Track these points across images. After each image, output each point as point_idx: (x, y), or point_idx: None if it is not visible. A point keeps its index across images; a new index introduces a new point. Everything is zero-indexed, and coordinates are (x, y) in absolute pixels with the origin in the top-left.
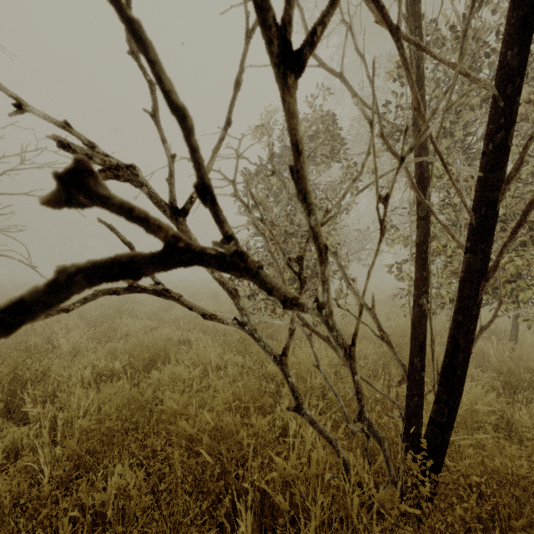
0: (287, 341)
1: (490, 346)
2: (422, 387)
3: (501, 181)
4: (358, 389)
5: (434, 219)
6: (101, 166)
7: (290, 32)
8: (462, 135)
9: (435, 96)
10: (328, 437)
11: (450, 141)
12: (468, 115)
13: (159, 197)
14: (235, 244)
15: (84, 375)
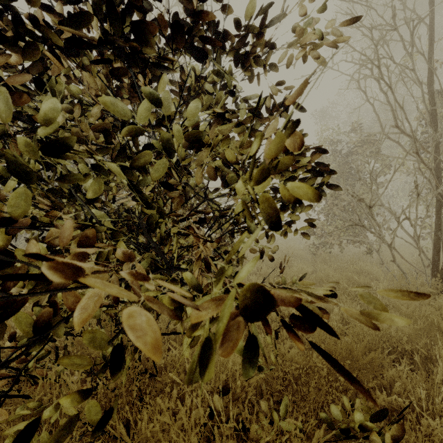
0: (392, 240)
1: None
2: (438, 268)
3: None
4: (419, 248)
5: None
6: (357, 199)
7: (419, 193)
8: None
9: None
10: (403, 272)
11: None
12: None
13: (367, 204)
14: (409, 216)
15: (254, 269)
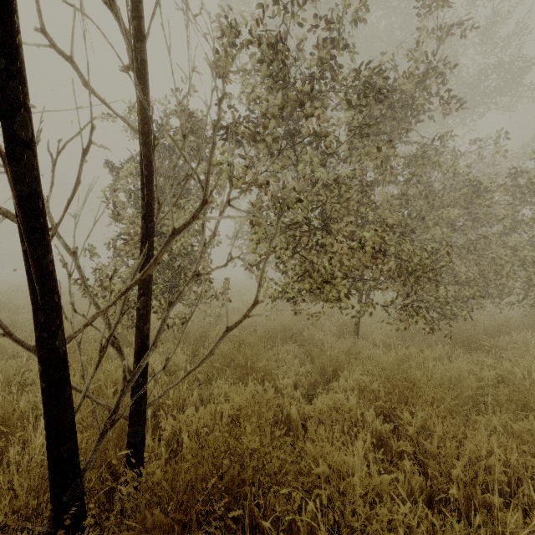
0: None
1: (325, 342)
2: (140, 394)
3: (24, 175)
4: None
5: (264, 222)
6: None
7: None
8: (271, 140)
9: (253, 100)
10: None
11: (263, 145)
12: (271, 121)
13: None
14: None
15: None
